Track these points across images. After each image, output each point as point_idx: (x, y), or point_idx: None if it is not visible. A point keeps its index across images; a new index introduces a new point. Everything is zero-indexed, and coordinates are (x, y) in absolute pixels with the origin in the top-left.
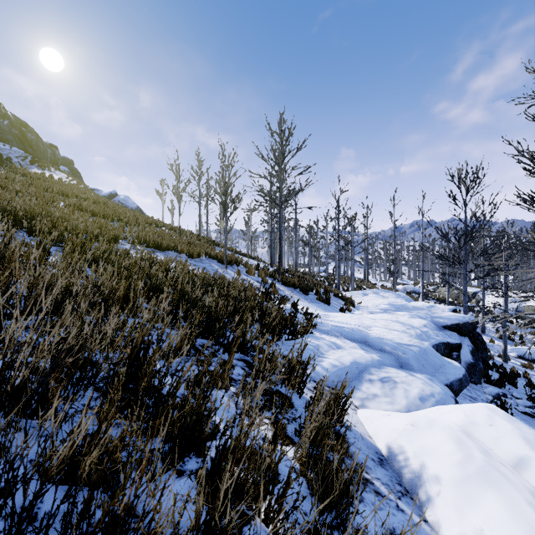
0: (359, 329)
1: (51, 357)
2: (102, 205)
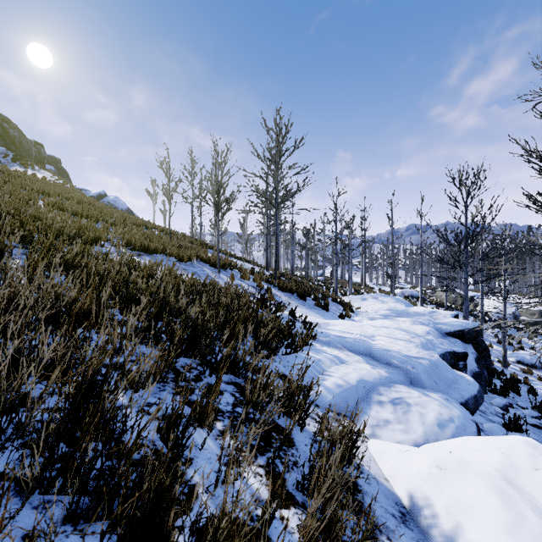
0: (363, 340)
1: None
2: (86, 205)
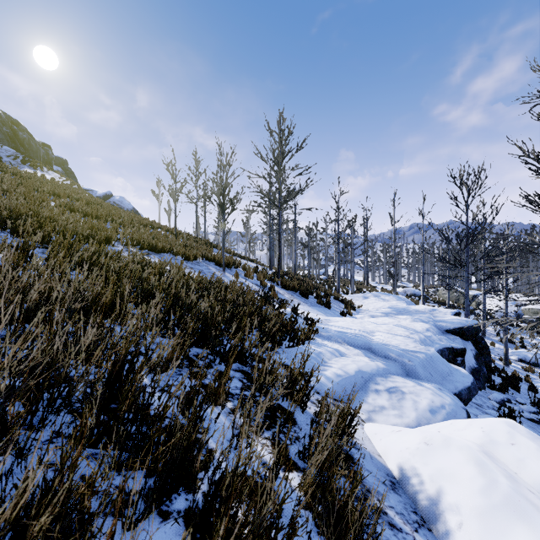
0: (363, 335)
1: (10, 379)
2: (95, 205)
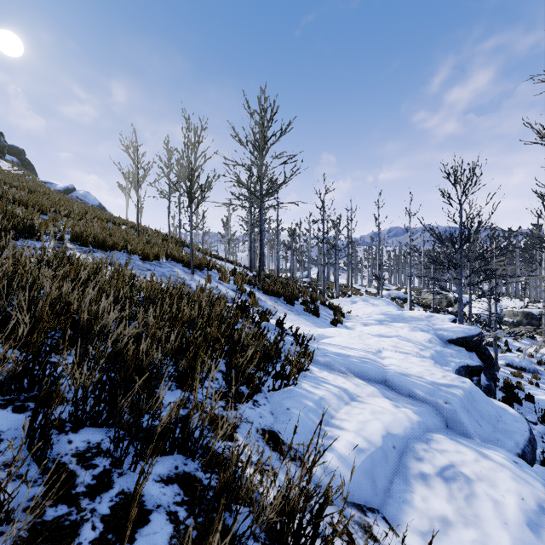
0: (371, 359)
1: None
2: (38, 194)
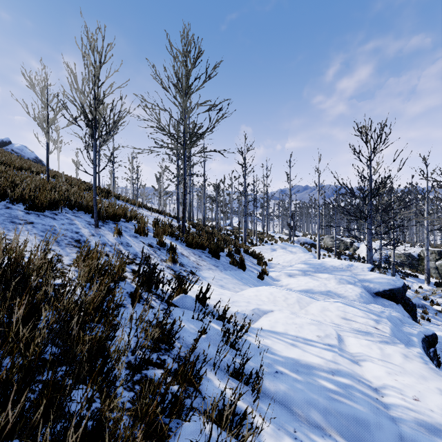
0: (349, 374)
1: None
2: None
